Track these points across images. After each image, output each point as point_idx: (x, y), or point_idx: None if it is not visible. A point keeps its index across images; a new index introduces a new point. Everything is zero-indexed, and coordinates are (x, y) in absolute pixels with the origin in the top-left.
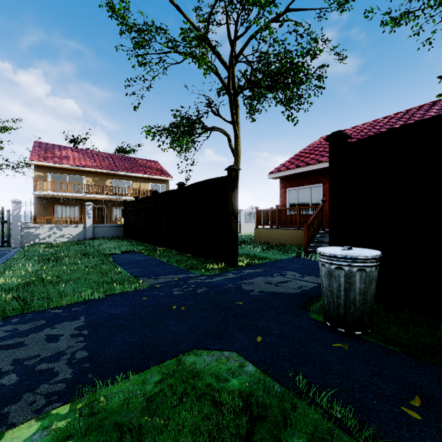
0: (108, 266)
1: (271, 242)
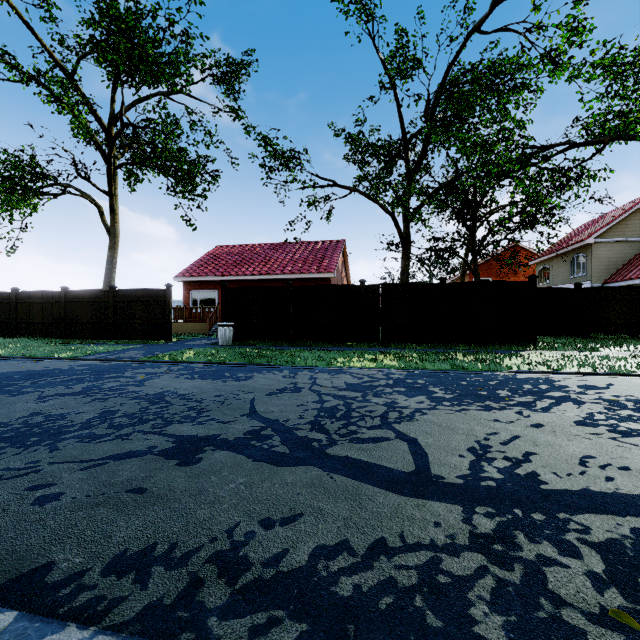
0: (80, 345)
1: (180, 333)
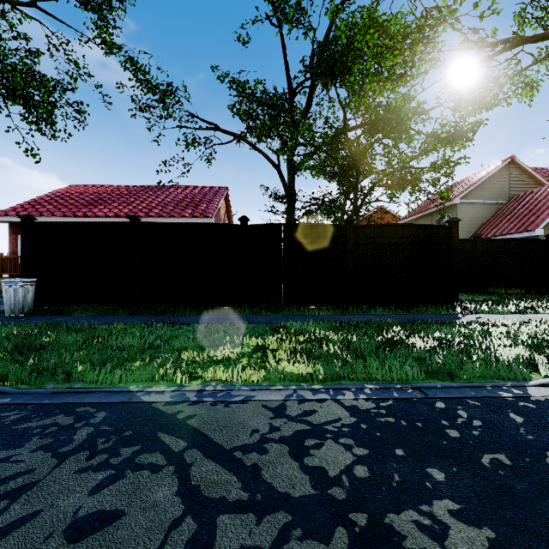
0: None
1: None
